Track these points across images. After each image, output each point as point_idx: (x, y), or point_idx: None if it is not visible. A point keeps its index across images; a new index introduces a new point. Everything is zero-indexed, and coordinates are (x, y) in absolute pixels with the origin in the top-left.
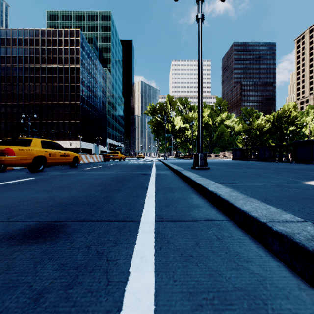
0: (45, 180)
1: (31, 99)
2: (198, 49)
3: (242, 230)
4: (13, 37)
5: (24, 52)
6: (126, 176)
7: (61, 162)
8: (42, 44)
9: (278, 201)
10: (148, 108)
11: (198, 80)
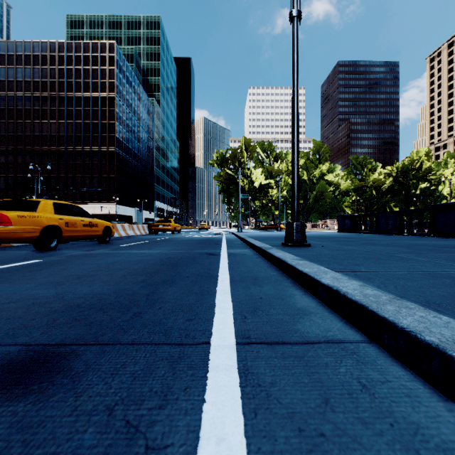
0: (56, 264)
1: (43, 143)
2: (293, 63)
3: (401, 366)
4: (17, 52)
5: (33, 74)
6: (183, 258)
7: (85, 235)
8: (60, 63)
9: (452, 306)
10: (215, 156)
11: (293, 110)
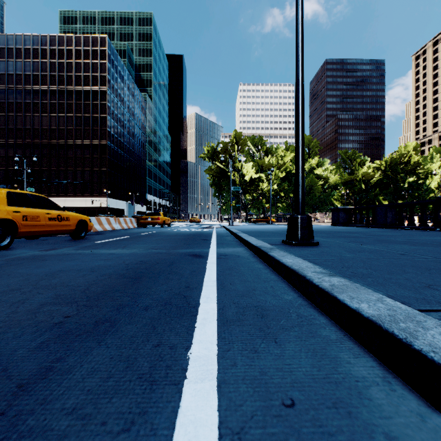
0: None
1: (34, 136)
2: (297, 21)
3: None
4: (8, 45)
5: (24, 67)
6: (157, 263)
7: (51, 230)
8: (51, 56)
9: None
10: (206, 149)
11: (297, 79)
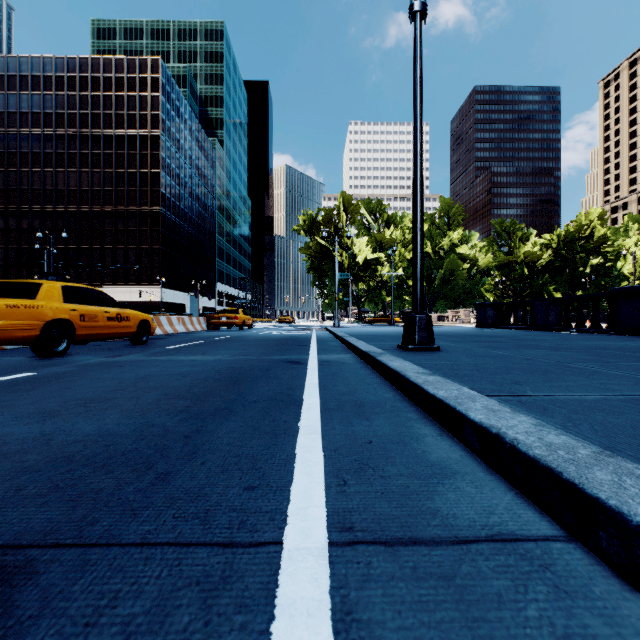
0: (58, 379)
1: (58, 201)
2: (415, 81)
3: None
4: (21, 72)
5: (44, 103)
6: (251, 369)
7: (110, 333)
8: (81, 87)
9: None
10: (302, 219)
11: (415, 150)
